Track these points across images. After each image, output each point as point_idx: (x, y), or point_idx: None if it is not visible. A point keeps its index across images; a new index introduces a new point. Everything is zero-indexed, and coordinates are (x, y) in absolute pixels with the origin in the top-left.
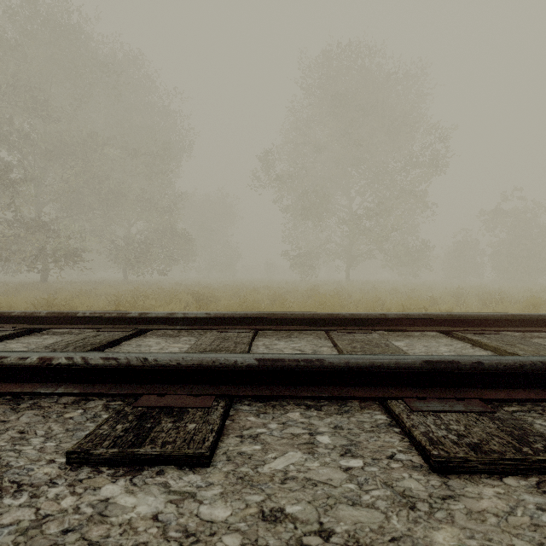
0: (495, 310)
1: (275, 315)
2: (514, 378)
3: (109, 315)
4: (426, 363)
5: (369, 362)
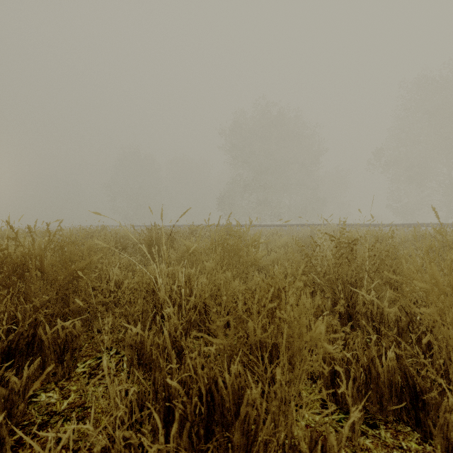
0: None
1: None
2: (421, 225)
3: None
4: (409, 223)
5: (402, 223)
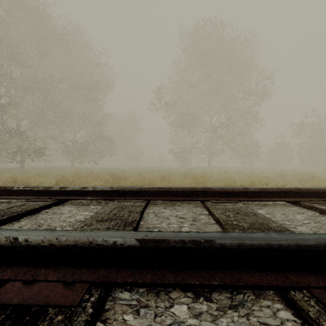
0: (313, 185)
1: (162, 188)
2: None
3: (37, 188)
4: None
5: (266, 244)
